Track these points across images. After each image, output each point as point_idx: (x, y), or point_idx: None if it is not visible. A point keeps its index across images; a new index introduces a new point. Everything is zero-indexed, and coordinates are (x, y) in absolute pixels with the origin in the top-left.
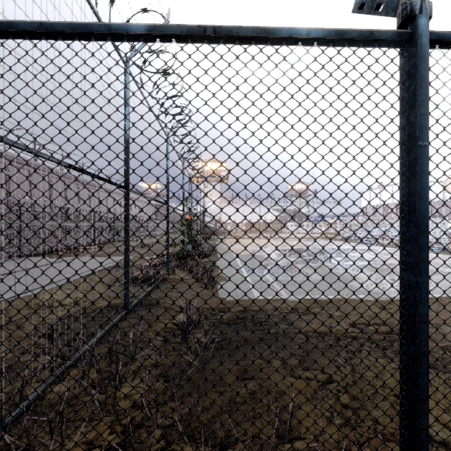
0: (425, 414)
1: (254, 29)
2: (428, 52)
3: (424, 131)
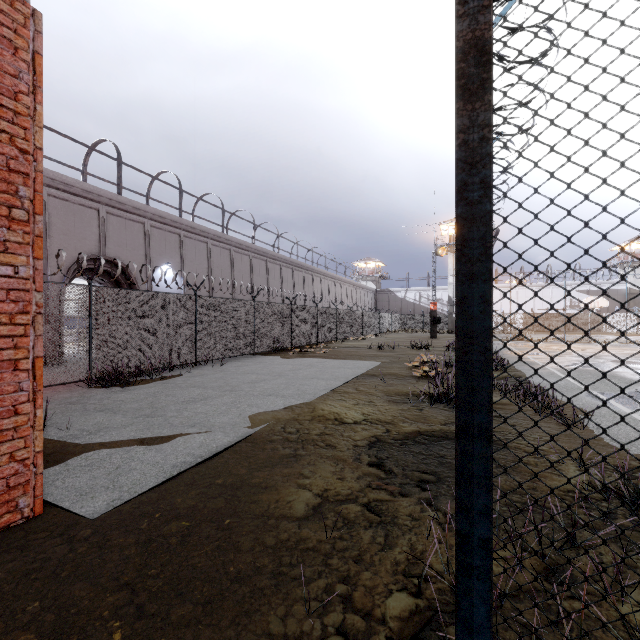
0: None
1: None
2: None
3: None
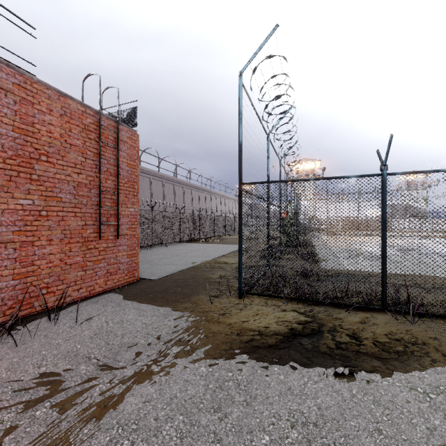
0: (385, 265)
1: (339, 177)
2: (386, 179)
3: (385, 198)
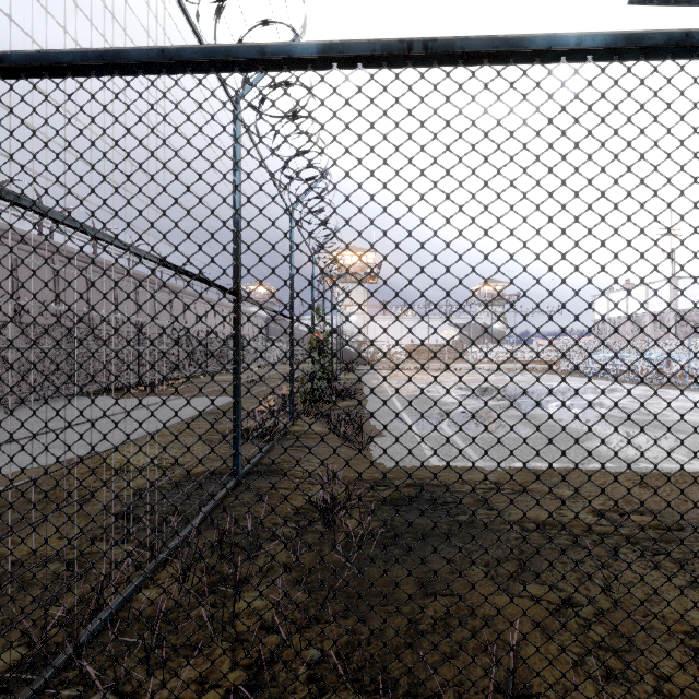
0: None
1: (490, 40)
2: None
3: None
